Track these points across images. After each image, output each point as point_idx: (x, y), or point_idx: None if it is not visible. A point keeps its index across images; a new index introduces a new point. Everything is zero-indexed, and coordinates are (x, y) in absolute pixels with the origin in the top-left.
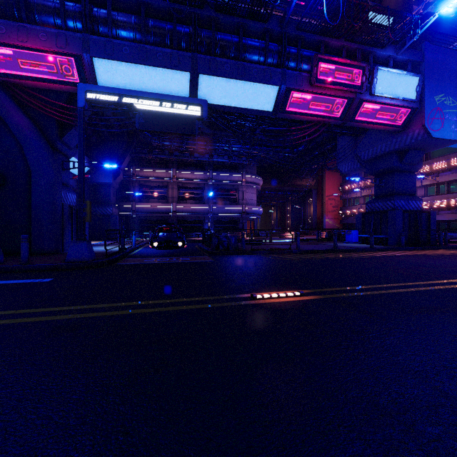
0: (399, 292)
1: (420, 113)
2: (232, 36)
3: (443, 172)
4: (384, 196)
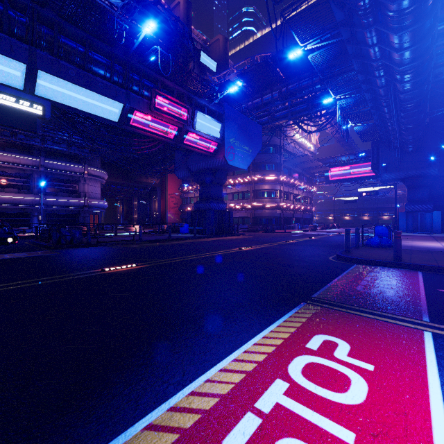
0: (192, 258)
1: (223, 147)
2: (77, 45)
3: (241, 185)
4: (205, 199)
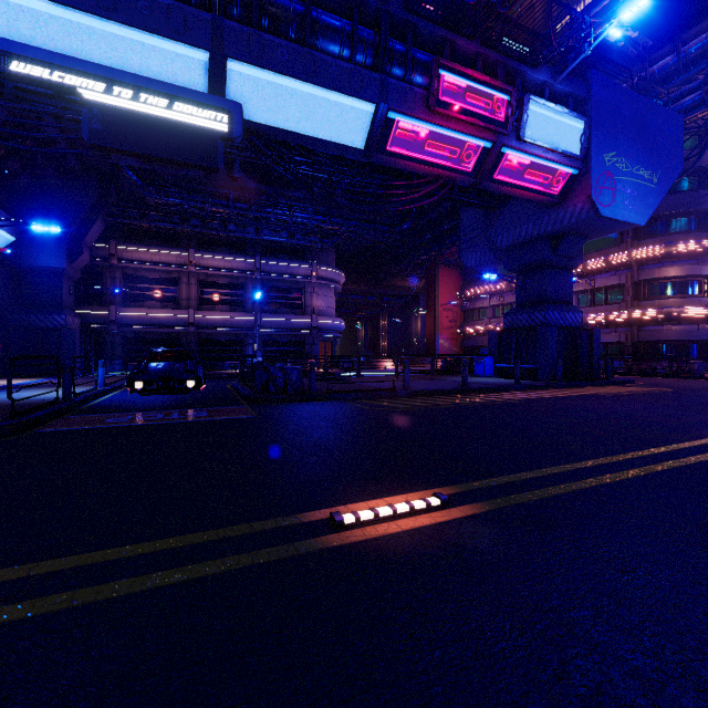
0: (623, 480)
1: (585, 177)
2: None
3: (599, 274)
4: (530, 304)
